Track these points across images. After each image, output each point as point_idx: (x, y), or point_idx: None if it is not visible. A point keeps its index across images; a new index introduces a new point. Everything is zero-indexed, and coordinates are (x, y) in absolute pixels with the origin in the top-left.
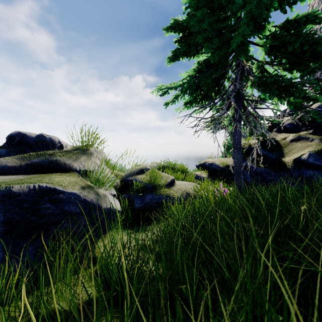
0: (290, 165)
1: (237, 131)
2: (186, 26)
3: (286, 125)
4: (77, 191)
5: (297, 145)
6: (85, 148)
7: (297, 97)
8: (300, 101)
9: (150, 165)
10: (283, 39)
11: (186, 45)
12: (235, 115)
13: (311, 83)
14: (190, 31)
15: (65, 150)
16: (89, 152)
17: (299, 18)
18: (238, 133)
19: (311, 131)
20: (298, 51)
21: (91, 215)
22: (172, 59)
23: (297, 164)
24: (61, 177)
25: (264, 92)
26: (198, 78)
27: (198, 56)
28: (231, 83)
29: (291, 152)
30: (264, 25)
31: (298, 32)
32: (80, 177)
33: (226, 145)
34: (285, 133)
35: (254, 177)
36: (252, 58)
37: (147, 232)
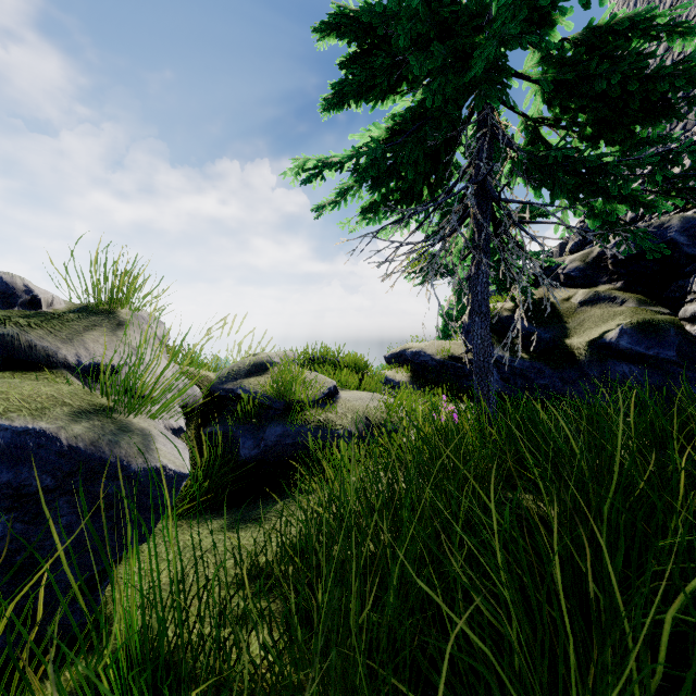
0: (583, 353)
1: (480, 274)
2: (365, 27)
3: (570, 271)
4: (48, 424)
5: (594, 313)
6: (105, 308)
7: (611, 198)
8: (615, 210)
9: (280, 354)
10: (582, 67)
11: (366, 72)
12: (477, 239)
13: (645, 164)
14: (374, 41)
15: (39, 311)
16: (116, 318)
17: (616, 22)
18: (483, 279)
19: (620, 283)
20: (616, 94)
21: (93, 492)
22: (333, 105)
23: (596, 352)
24: (2, 383)
25: (539, 187)
26: (394, 148)
27: (392, 101)
28: (467, 164)
29: (582, 327)
30: (550, 17)
31: (616, 51)
32: (74, 383)
33: (455, 306)
34: (567, 287)
35: (509, 381)
36: (514, 109)
37: (267, 522)
